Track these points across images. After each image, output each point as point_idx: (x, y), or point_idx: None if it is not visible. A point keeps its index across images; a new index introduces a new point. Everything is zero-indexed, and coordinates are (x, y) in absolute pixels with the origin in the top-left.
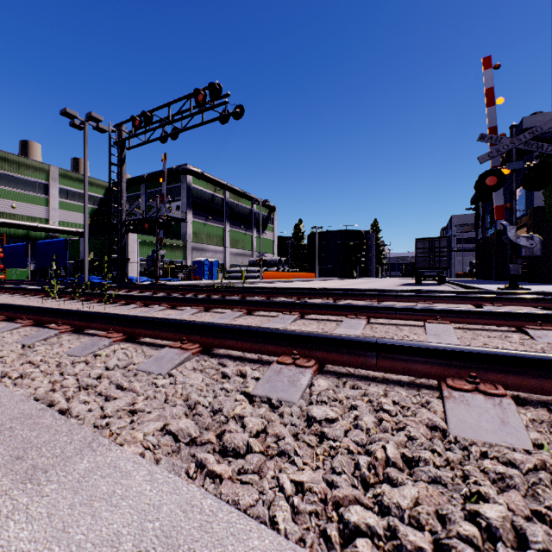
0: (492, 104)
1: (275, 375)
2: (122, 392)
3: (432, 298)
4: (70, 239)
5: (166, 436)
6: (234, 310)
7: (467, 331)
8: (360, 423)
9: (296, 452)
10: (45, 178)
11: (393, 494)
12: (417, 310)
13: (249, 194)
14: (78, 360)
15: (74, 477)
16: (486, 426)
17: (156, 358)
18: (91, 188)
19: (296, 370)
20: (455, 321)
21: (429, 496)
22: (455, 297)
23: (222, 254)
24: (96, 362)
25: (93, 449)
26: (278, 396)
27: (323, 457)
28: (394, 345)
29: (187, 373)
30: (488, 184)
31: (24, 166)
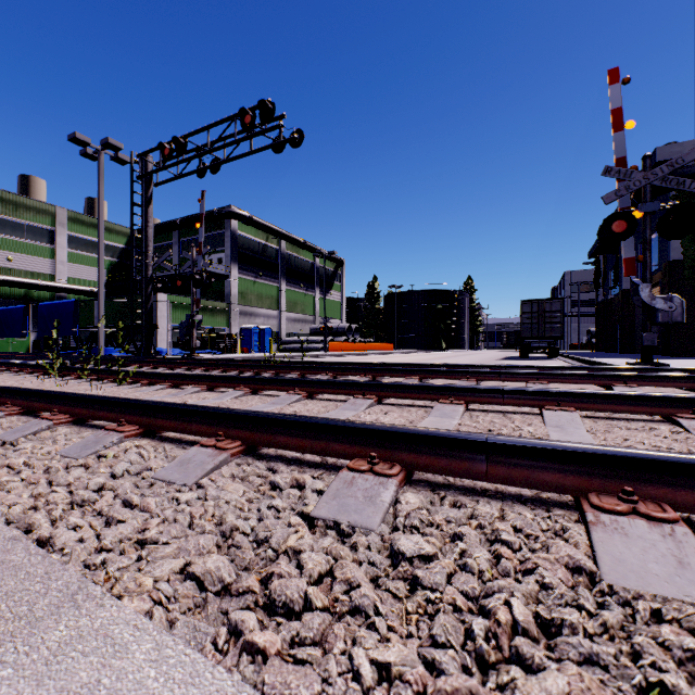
0: (620, 129)
1: (345, 488)
2: (129, 513)
3: (547, 377)
4: (82, 300)
5: (187, 584)
6: (290, 392)
7: (599, 421)
8: (469, 564)
9: (377, 611)
10: (50, 223)
11: (530, 687)
12: (531, 393)
13: (311, 244)
14: (75, 464)
15: (41, 655)
16: (657, 569)
17: (181, 461)
18: (110, 236)
19: (374, 480)
20: (582, 407)
21: (586, 691)
22: (577, 376)
23: (277, 319)
24: (98, 467)
25: (77, 605)
26: (349, 519)
27: (418, 620)
28: (512, 445)
29: (223, 484)
30: (615, 230)
31: (23, 207)
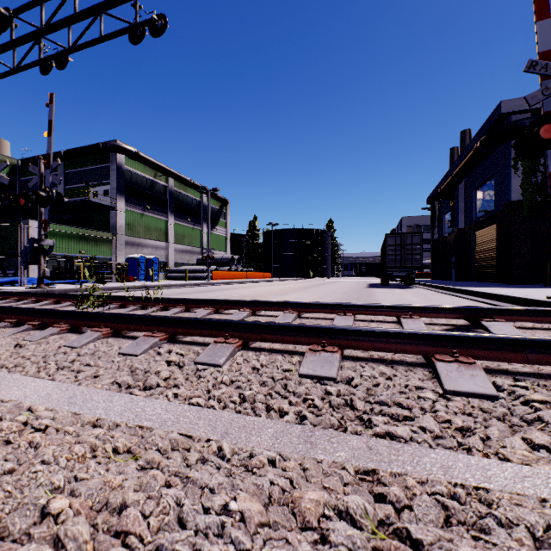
0: (545, 16)
1: None
2: None
3: None
4: None
5: None
6: None
7: None
8: None
9: None
10: None
11: None
12: None
13: (197, 183)
14: None
15: None
16: None
17: None
18: None
19: None
20: None
21: None
22: None
23: (165, 250)
24: None
25: None
26: None
27: None
28: None
29: None
30: (544, 136)
31: None
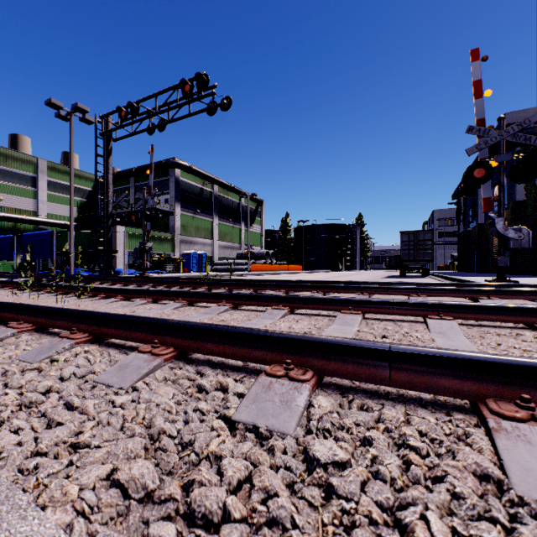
0: (479, 96)
1: (263, 392)
2: (67, 415)
3: (425, 291)
4: (58, 231)
5: (110, 492)
6: (219, 304)
7: (474, 328)
8: (382, 472)
9: (295, 526)
10: (33, 171)
11: None
12: (416, 305)
13: (237, 188)
14: (29, 368)
15: None
16: None
17: (120, 366)
18: (80, 181)
19: (289, 385)
20: (459, 316)
21: None
22: (449, 290)
23: (211, 246)
24: (48, 371)
25: None
26: (267, 423)
27: None
28: (413, 353)
29: (155, 387)
30: (476, 176)
31: (11, 158)
